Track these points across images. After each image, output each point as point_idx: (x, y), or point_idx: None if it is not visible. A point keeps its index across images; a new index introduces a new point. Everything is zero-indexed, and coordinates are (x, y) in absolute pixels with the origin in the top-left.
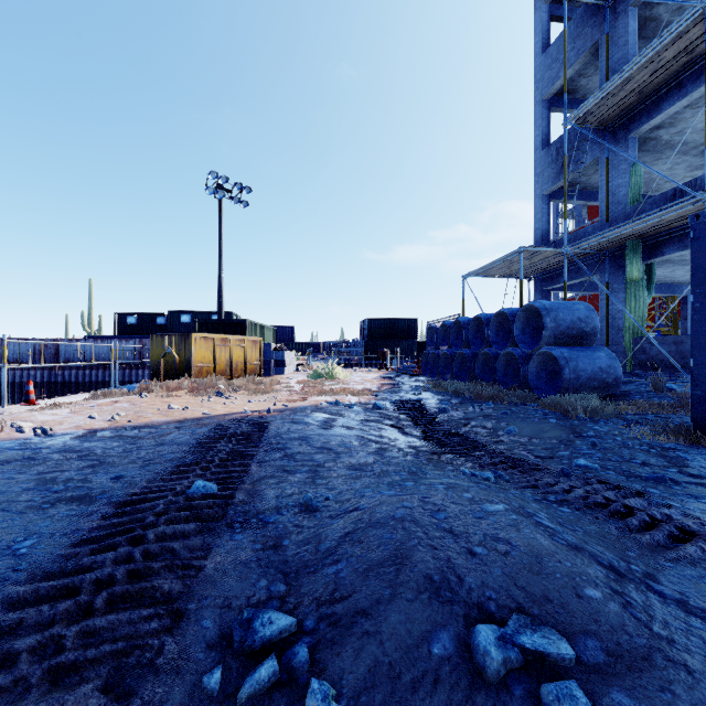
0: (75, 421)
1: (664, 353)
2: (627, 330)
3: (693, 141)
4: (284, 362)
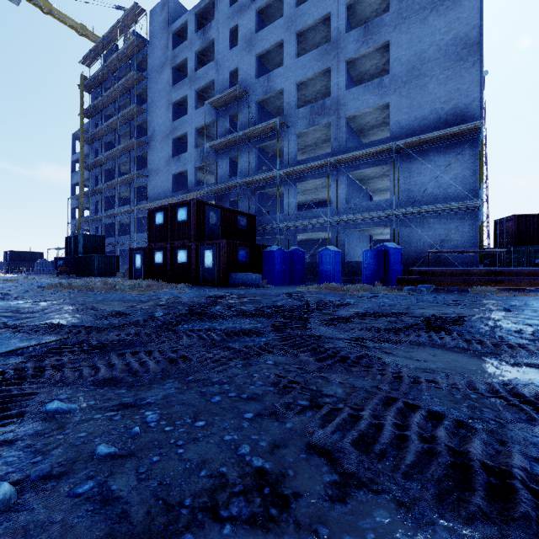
0: None
1: None
2: None
3: None
4: None
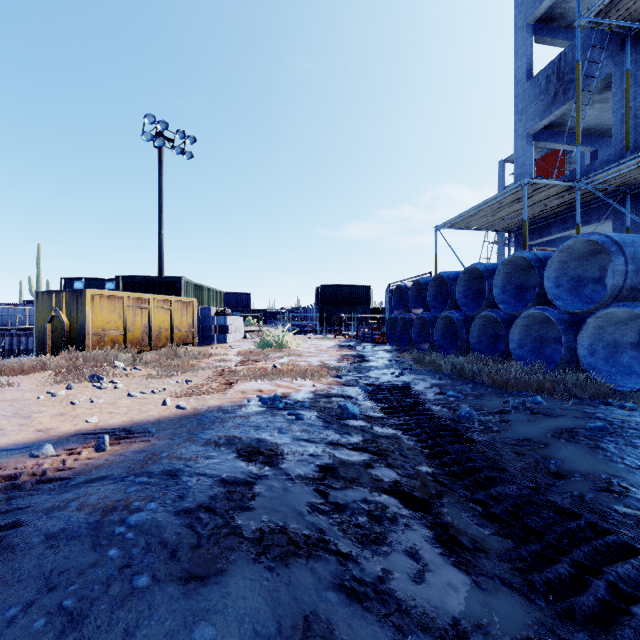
0: None
1: None
2: None
3: None
4: (226, 328)
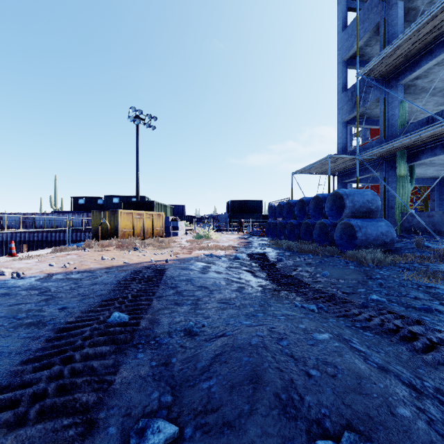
0: (40, 268)
1: (422, 223)
2: (397, 208)
3: (439, 87)
4: (177, 228)
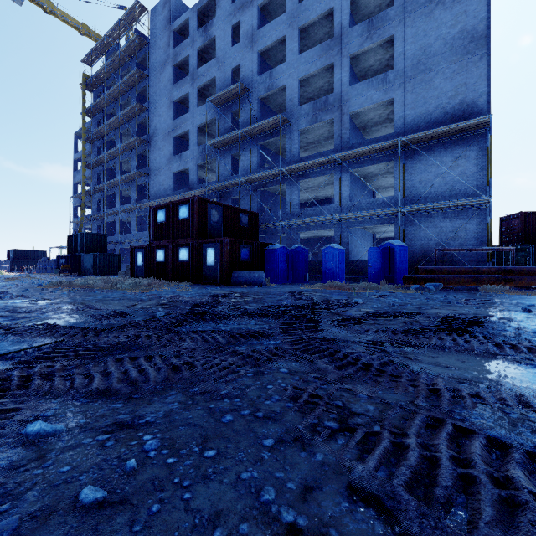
0: None
1: None
2: None
3: None
4: None
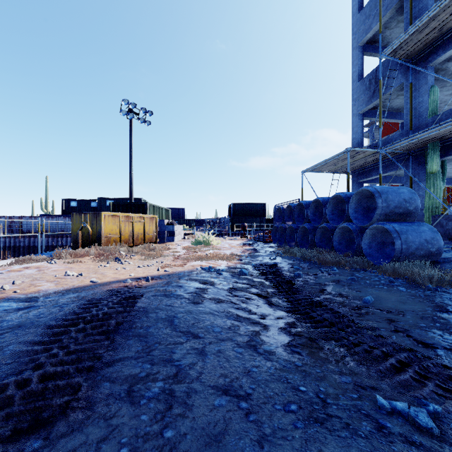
0: None
1: None
2: (427, 210)
3: None
4: (174, 233)
